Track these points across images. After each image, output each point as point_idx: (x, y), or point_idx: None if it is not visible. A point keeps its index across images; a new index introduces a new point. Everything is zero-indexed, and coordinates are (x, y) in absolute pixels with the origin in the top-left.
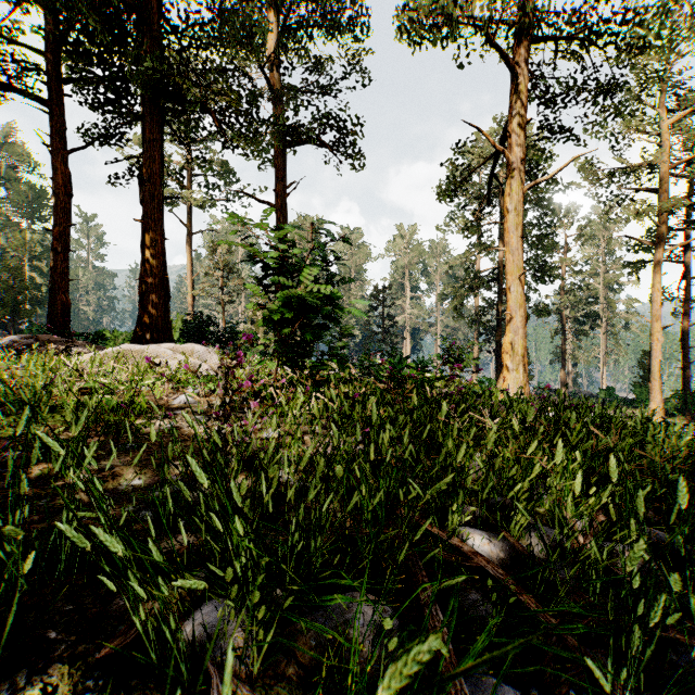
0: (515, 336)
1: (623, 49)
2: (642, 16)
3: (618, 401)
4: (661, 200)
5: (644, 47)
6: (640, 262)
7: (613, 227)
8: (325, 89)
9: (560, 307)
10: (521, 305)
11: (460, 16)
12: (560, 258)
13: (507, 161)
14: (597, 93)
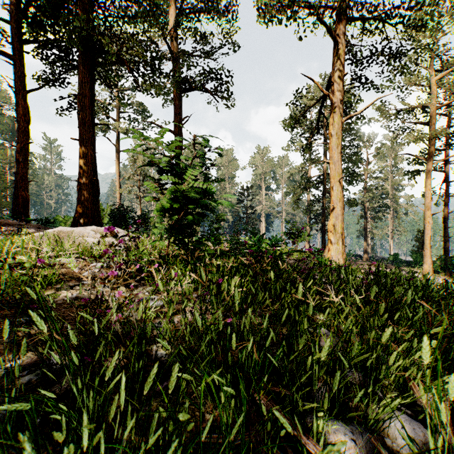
0: (336, 220)
1: (409, 26)
2: (422, 4)
3: (401, 262)
4: (431, 130)
5: (423, 25)
6: (416, 171)
7: (397, 148)
8: (208, 54)
9: (363, 201)
10: (340, 199)
11: (300, 1)
12: (364, 169)
13: (331, 101)
14: (391, 56)
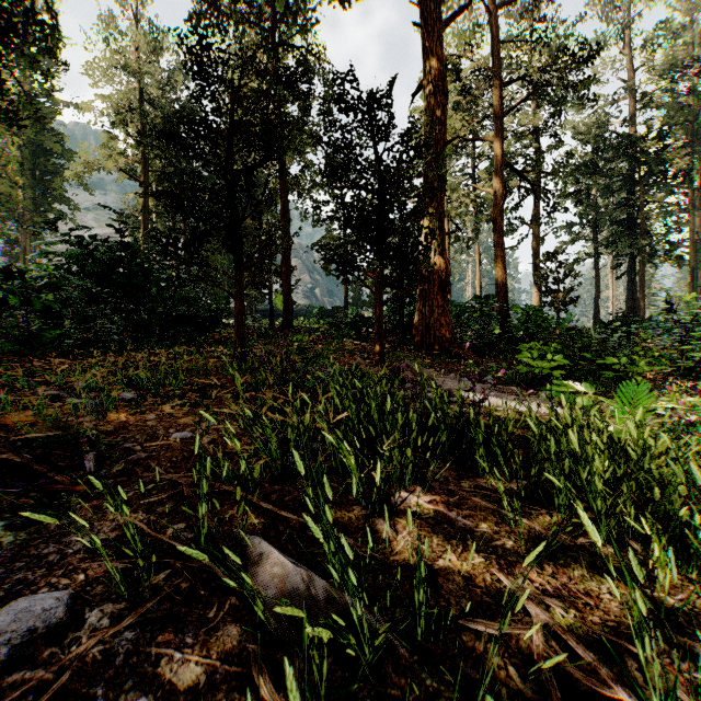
0: None
1: None
2: None
3: None
4: None
5: None
6: None
7: None
8: None
9: None
10: None
11: None
12: None
13: None
14: None
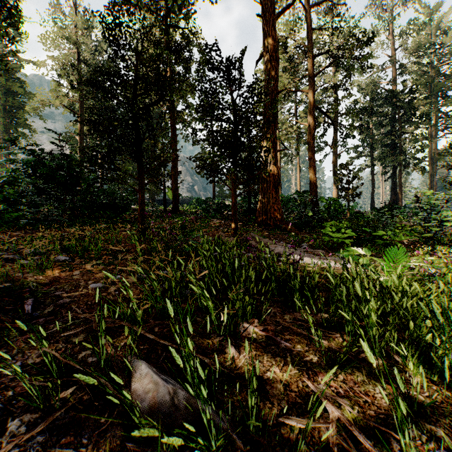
0: None
1: None
2: None
3: None
4: None
5: None
6: None
7: None
8: None
9: None
10: None
11: None
12: None
13: None
14: None
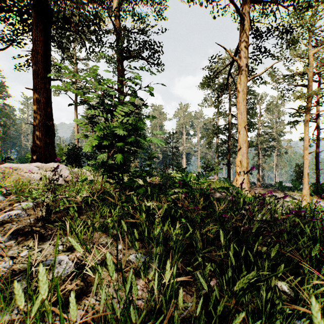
0: (242, 157)
1: (297, 9)
2: None
3: (284, 188)
4: (308, 90)
5: (308, 7)
6: (296, 121)
7: (280, 105)
8: (143, 31)
9: (257, 143)
10: (246, 141)
11: None
12: (257, 120)
13: (238, 65)
14: (283, 32)
